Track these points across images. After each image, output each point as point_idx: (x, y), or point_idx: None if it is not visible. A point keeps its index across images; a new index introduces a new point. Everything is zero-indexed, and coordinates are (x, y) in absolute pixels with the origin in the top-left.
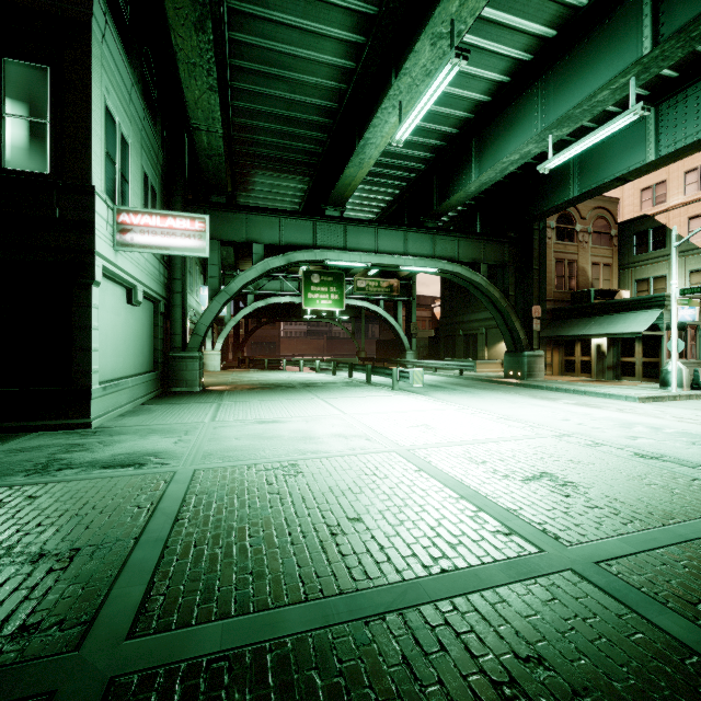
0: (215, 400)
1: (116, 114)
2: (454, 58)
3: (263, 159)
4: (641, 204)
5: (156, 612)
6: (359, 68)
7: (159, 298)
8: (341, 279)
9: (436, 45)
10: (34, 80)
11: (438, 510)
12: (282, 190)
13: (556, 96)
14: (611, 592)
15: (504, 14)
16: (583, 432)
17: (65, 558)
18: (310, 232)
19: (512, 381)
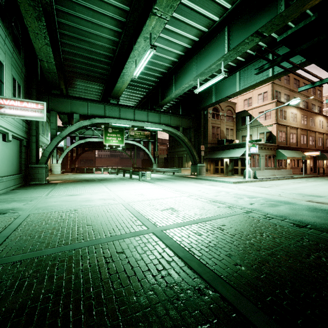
0: (51, 187)
1: None
2: (150, 48)
3: (79, 74)
4: (244, 105)
5: None
6: (121, 41)
7: (22, 138)
8: (122, 131)
9: (146, 41)
10: None
11: (123, 221)
12: (90, 88)
13: (200, 64)
14: (159, 236)
15: (177, 30)
16: (201, 194)
17: None
18: (103, 110)
19: (192, 177)
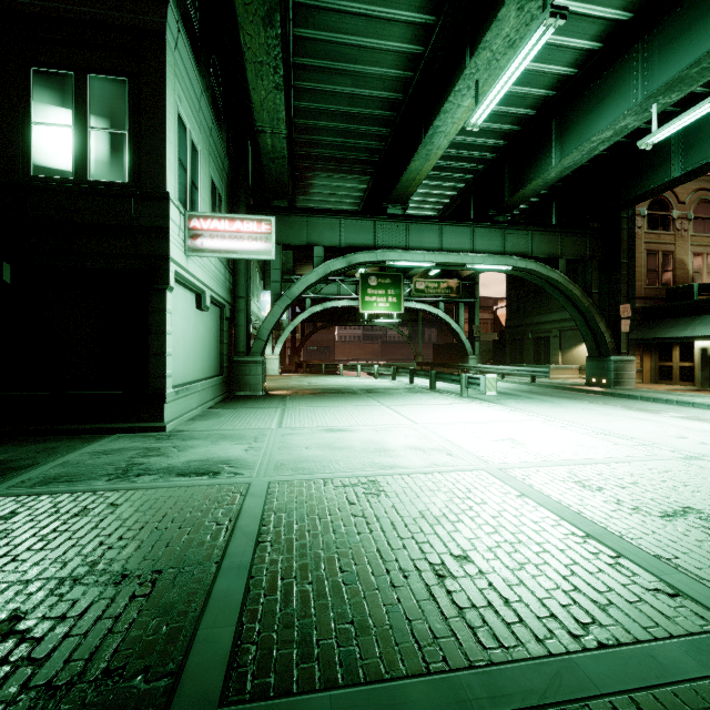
0: (278, 405)
1: (187, 122)
2: (548, 18)
3: (323, 160)
4: None
5: (249, 669)
6: (428, 52)
7: (225, 303)
8: (399, 281)
9: (523, 9)
10: (115, 93)
11: (564, 552)
12: (341, 191)
13: (663, 58)
14: None
15: None
16: None
17: (147, 581)
18: (371, 232)
19: (596, 390)
